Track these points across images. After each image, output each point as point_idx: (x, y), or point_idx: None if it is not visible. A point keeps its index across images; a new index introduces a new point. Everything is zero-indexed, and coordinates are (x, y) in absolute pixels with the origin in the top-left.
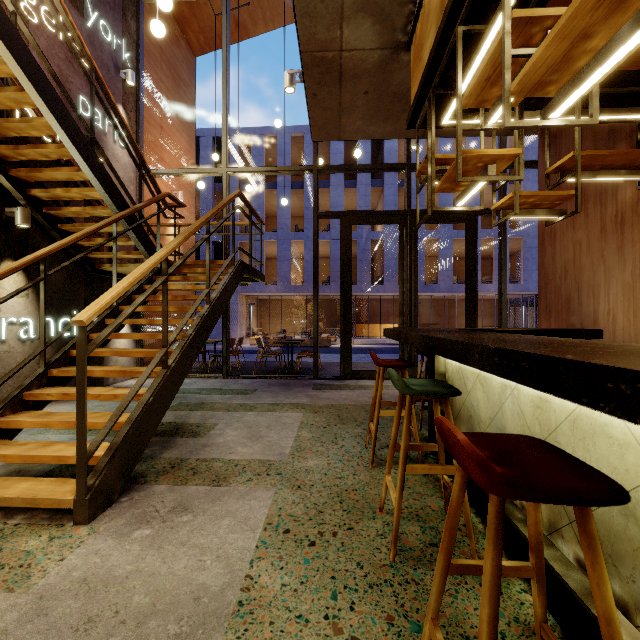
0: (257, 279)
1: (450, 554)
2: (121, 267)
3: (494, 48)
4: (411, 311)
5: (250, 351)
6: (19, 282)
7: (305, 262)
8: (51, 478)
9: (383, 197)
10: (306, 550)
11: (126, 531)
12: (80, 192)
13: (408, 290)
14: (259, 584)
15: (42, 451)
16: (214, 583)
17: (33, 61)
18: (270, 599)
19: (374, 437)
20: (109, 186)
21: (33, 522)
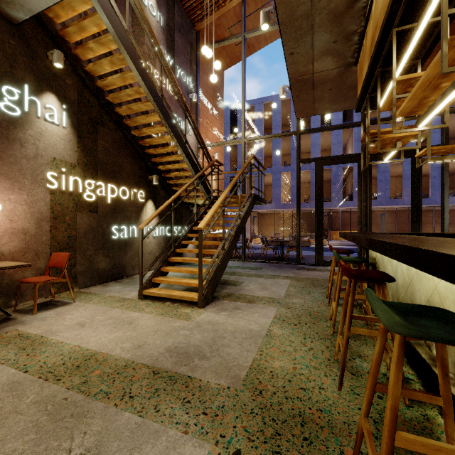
0: (262, 203)
1: (345, 310)
2: (192, 200)
3: (391, 90)
4: (367, 221)
5: (254, 248)
6: (153, 210)
7: (291, 187)
8: (185, 291)
9: (352, 134)
10: (292, 326)
11: (218, 312)
12: (179, 165)
13: (364, 207)
14: (273, 331)
15: (181, 281)
16: (256, 329)
17: (167, 113)
18: (278, 335)
19: (330, 289)
20: (191, 161)
21: (183, 305)
